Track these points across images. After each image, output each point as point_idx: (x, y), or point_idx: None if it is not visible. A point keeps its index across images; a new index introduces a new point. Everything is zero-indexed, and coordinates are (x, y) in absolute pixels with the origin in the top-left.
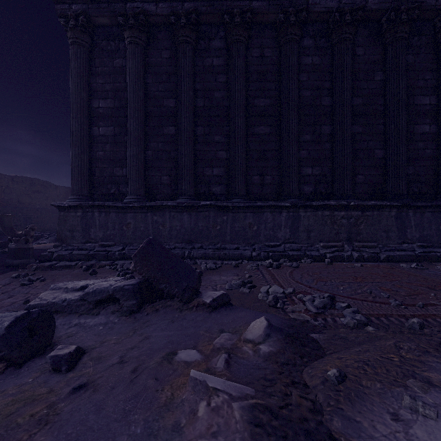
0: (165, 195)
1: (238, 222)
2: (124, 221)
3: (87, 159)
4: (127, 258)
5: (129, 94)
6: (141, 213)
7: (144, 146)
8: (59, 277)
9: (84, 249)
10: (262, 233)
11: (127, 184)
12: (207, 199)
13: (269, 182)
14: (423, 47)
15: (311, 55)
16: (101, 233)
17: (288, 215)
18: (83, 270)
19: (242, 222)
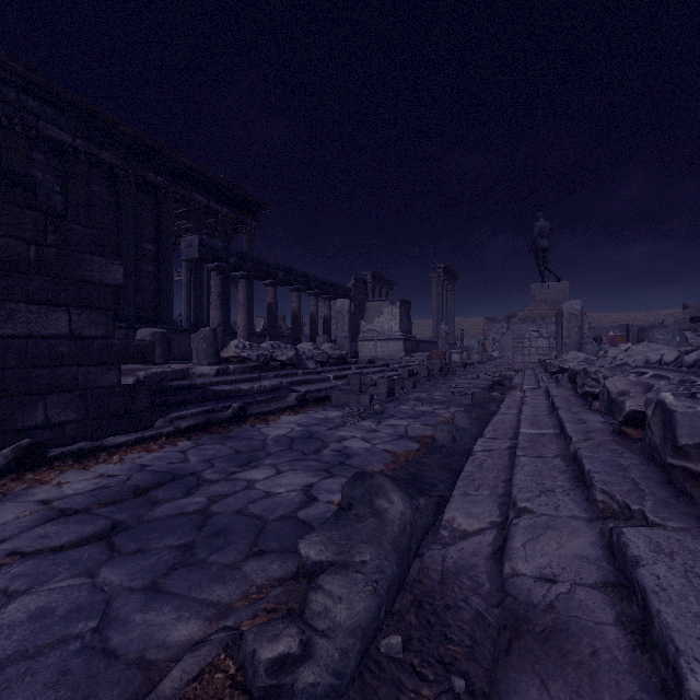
0: None
1: None
2: None
3: None
4: None
5: None
6: None
7: None
8: None
9: None
10: None
11: None
12: None
13: None
14: (149, 206)
15: (42, 171)
16: None
17: None
18: None
19: None
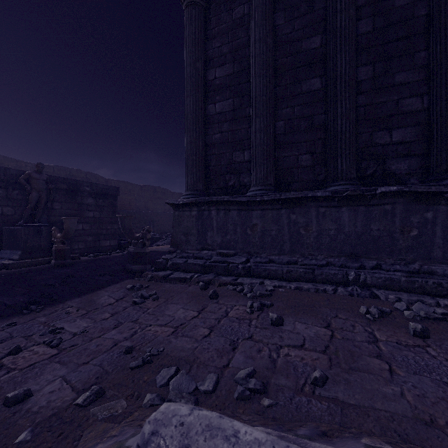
0: (304, 183)
1: None
2: (248, 222)
3: (202, 145)
4: (253, 274)
5: (254, 45)
6: (272, 211)
7: (273, 115)
8: (173, 295)
9: (199, 258)
10: None
11: (249, 172)
12: (378, 184)
13: None
14: None
15: None
16: (219, 237)
17: None
18: (199, 288)
19: None
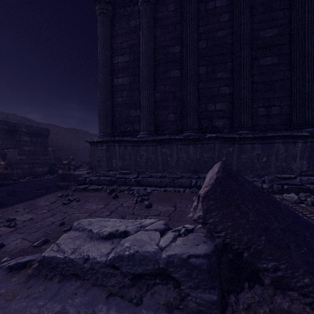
0: (171, 130)
1: (245, 153)
2: (138, 153)
3: (109, 104)
4: (141, 184)
5: (142, 46)
6: (152, 146)
7: (153, 89)
8: (90, 198)
9: (108, 176)
10: (273, 164)
11: (139, 122)
12: (209, 133)
13: (276, 113)
14: None
15: None
16: (120, 163)
17: (304, 145)
18: (107, 193)
19: (250, 154)
